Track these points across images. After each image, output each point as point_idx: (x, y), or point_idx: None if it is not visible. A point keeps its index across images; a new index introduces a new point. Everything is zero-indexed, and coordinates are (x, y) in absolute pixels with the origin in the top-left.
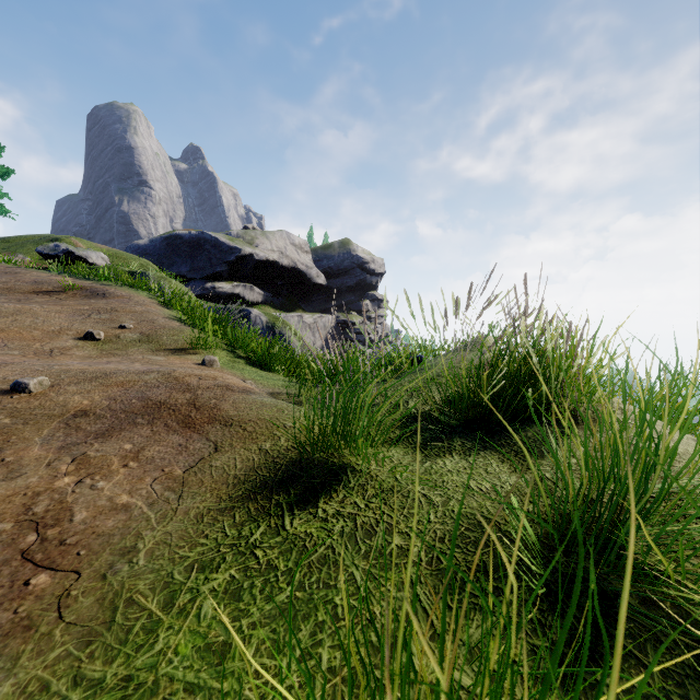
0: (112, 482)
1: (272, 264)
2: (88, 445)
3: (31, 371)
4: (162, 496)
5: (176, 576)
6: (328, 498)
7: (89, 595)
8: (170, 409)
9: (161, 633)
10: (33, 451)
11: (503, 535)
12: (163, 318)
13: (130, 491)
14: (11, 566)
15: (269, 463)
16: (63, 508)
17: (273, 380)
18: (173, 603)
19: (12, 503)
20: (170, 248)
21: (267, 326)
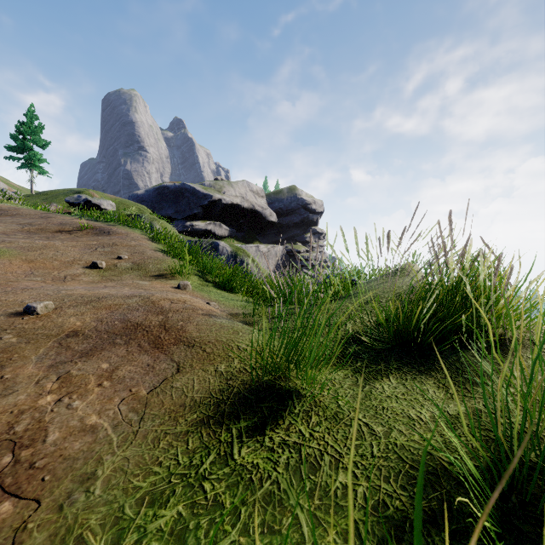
0: (85, 402)
1: (236, 206)
2: (72, 364)
3: (43, 295)
4: (126, 417)
5: (127, 510)
6: (275, 424)
7: (43, 529)
8: (144, 330)
9: None
10: (28, 368)
11: (450, 476)
12: (151, 250)
13: (100, 411)
14: None
15: (223, 385)
16: (40, 427)
17: (234, 300)
18: (120, 543)
19: None
20: (160, 196)
21: (231, 255)
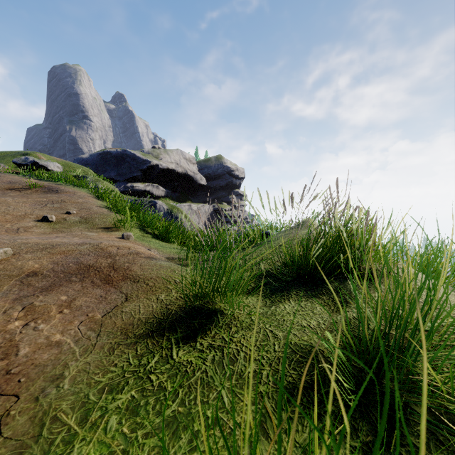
0: (49, 325)
1: (171, 171)
2: (35, 297)
3: (0, 243)
4: (85, 334)
5: (91, 397)
6: (204, 334)
7: (24, 414)
8: (95, 270)
9: (76, 444)
10: None
11: (326, 360)
12: (96, 207)
13: (62, 331)
14: None
15: (163, 309)
16: (12, 345)
17: (170, 248)
18: (87, 419)
19: None
20: (103, 160)
21: (167, 212)
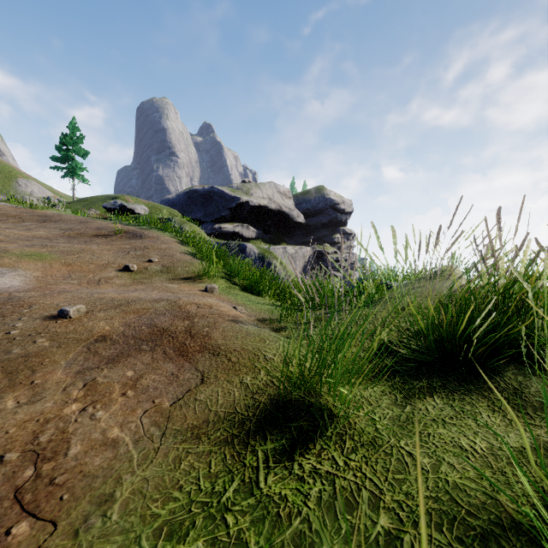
0: (108, 412)
1: (263, 208)
2: (99, 371)
3: (77, 298)
4: (148, 431)
5: (143, 542)
6: (304, 448)
7: None
8: (170, 336)
9: None
10: (56, 374)
11: (519, 529)
12: (180, 253)
13: (122, 424)
14: (2, 506)
15: (248, 399)
16: (63, 438)
17: (261, 304)
18: None
19: (25, 430)
20: (189, 200)
21: (258, 257)
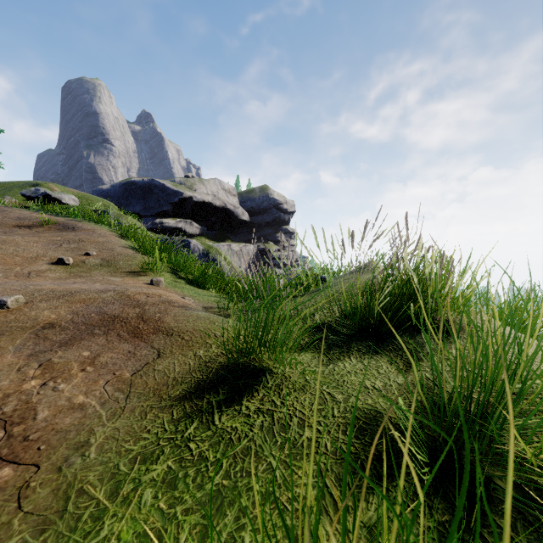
0: (71, 385)
1: (207, 204)
2: (52, 353)
3: (10, 290)
4: (112, 396)
5: (122, 468)
6: (250, 396)
7: (45, 486)
8: (122, 322)
9: (106, 520)
10: (6, 358)
11: (394, 427)
12: (120, 247)
13: (86, 392)
14: None
15: (202, 367)
16: (29, 407)
17: (207, 296)
18: (118, 492)
19: None
20: (127, 192)
21: (203, 253)
